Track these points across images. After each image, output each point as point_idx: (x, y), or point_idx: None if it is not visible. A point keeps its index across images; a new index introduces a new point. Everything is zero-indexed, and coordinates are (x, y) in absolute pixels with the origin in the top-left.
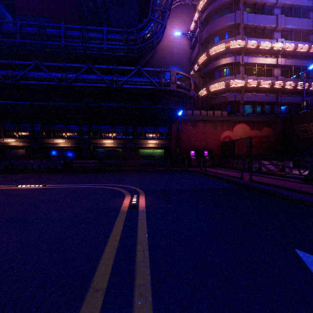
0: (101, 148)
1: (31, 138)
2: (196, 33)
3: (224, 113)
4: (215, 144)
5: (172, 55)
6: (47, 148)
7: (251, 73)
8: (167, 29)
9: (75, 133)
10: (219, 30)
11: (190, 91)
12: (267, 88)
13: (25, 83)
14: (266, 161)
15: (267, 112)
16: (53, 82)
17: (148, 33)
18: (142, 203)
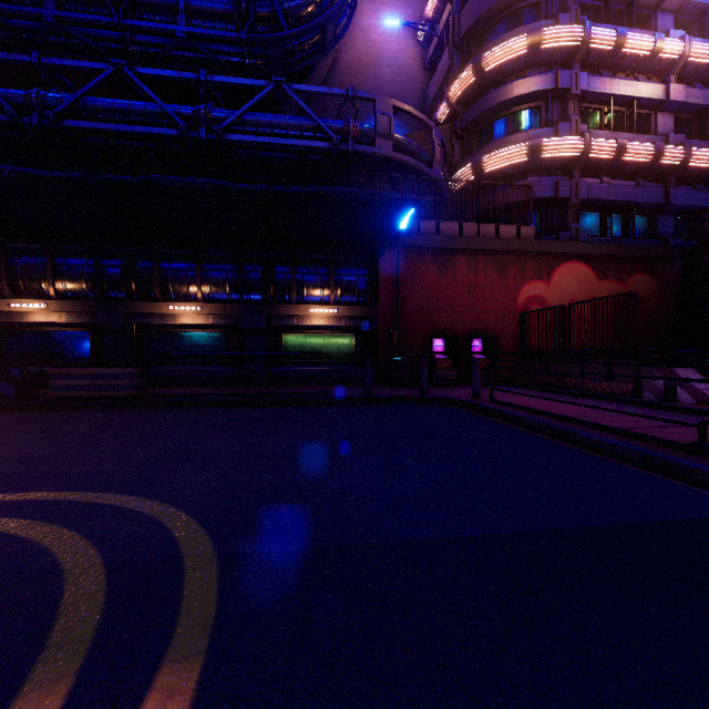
0: (168, 331)
1: None
2: (443, 21)
3: (527, 231)
4: (501, 318)
5: (378, 85)
6: None
7: (595, 124)
8: (365, 15)
9: (82, 283)
10: (509, 1)
11: (431, 165)
12: (640, 166)
13: None
14: (690, 370)
15: (637, 234)
16: None
17: (311, 2)
18: None
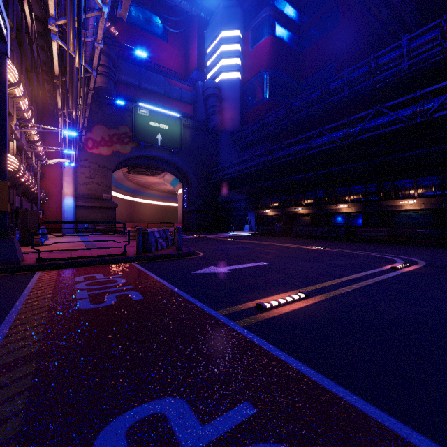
0: (397, 213)
1: (314, 205)
2: None
3: None
4: None
5: None
6: (329, 215)
7: None
8: None
9: (360, 196)
10: None
11: None
12: None
13: (310, 153)
14: None
15: None
16: (334, 144)
17: None
18: (407, 269)
